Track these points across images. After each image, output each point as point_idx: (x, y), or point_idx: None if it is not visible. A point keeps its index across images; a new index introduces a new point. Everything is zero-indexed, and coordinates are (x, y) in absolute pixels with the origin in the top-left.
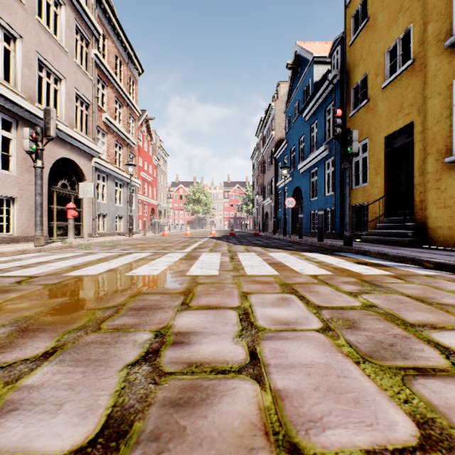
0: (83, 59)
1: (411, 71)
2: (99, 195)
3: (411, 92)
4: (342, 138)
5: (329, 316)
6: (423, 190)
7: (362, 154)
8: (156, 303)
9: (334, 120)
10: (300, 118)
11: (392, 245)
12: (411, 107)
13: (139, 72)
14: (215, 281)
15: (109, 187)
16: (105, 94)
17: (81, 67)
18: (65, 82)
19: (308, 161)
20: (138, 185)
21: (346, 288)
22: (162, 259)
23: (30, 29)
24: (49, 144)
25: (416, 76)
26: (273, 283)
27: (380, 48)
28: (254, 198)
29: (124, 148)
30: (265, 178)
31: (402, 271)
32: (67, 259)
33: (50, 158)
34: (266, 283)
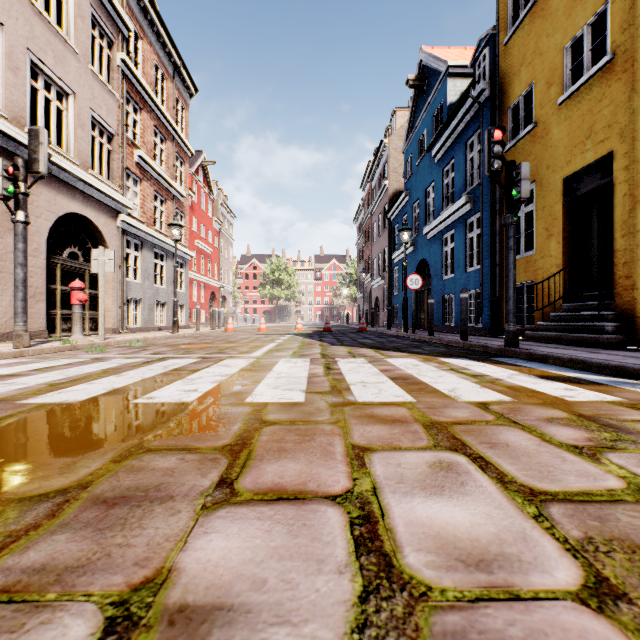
0: (104, 66)
1: (608, 73)
2: (130, 271)
3: (608, 107)
4: (493, 185)
5: (578, 531)
6: (629, 259)
7: (524, 207)
8: (162, 479)
9: (490, 147)
10: (427, 158)
11: (580, 346)
12: (609, 130)
13: (191, 92)
14: (298, 416)
15: (144, 259)
16: (139, 122)
17: (100, 78)
18: (74, 99)
19: (439, 221)
20: (190, 257)
21: (560, 434)
22: (212, 369)
23: (16, 13)
24: (48, 192)
25: (618, 80)
26: (410, 421)
27: (555, 43)
28: (359, 278)
29: (168, 203)
30: (374, 248)
31: (633, 393)
32: (52, 370)
33: (49, 213)
34: (396, 421)
